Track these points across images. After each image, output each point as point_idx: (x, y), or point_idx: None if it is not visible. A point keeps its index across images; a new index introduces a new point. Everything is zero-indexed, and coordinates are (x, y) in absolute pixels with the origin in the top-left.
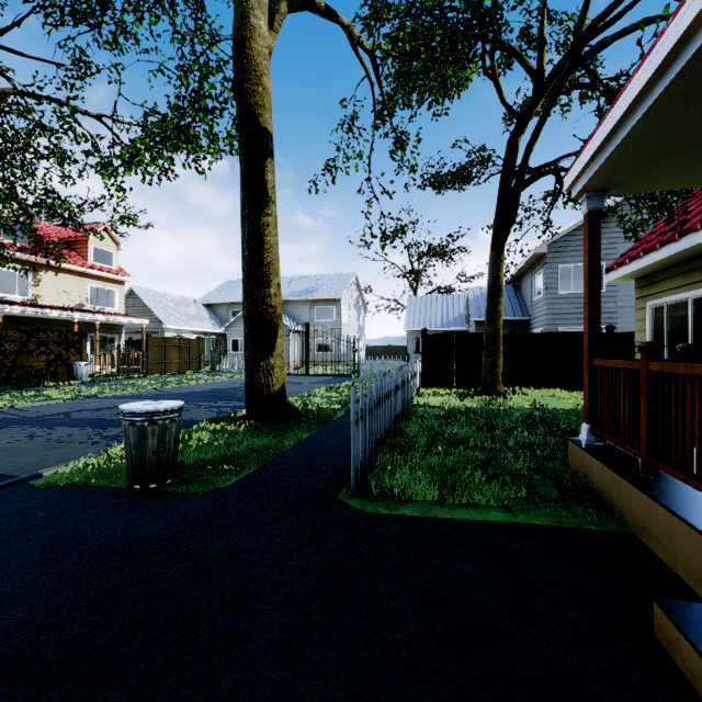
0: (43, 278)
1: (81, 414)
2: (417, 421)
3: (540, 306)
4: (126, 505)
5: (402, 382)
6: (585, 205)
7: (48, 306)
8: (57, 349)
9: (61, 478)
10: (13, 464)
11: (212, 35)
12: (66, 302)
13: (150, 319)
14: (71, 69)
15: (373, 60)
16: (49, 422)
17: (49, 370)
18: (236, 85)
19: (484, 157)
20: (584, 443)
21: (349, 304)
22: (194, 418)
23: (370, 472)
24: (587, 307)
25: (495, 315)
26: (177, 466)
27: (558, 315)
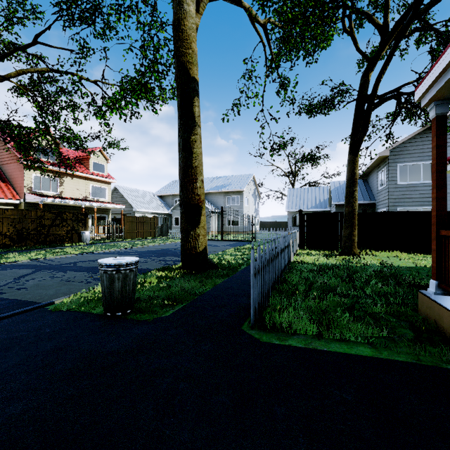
0: (65, 181)
1: (83, 263)
2: (297, 273)
3: (383, 193)
4: (100, 326)
5: (285, 246)
6: (432, 111)
7: (68, 198)
8: (72, 223)
9: (64, 306)
10: (39, 295)
11: (161, 23)
12: (78, 195)
13: (126, 205)
14: (78, 52)
15: (265, 30)
16: (64, 268)
17: (68, 236)
18: (175, 50)
19: (343, 90)
20: (432, 295)
21: (249, 194)
22: (149, 267)
23: (264, 309)
24: (434, 190)
25: (352, 199)
26: (134, 301)
27: (397, 199)
